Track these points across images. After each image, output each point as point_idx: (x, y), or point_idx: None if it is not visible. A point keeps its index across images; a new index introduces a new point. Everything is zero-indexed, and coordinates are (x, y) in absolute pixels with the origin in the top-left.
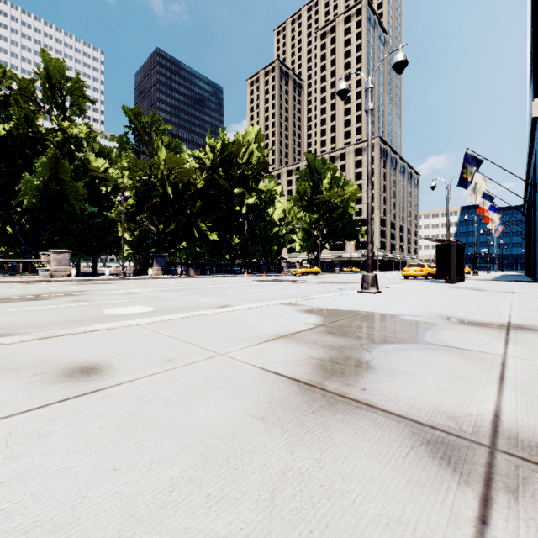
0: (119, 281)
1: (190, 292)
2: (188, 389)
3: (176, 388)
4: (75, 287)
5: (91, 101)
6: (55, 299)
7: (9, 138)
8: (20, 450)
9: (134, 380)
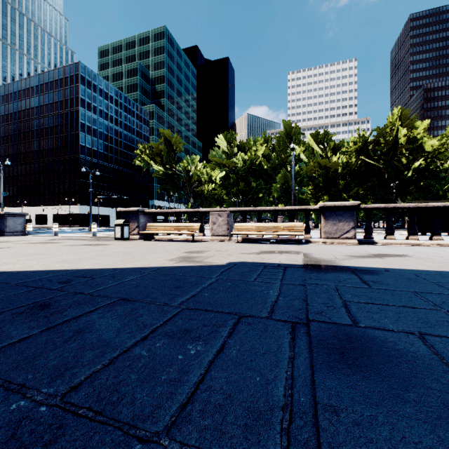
0: None
1: None
2: None
3: None
4: None
5: (303, 134)
6: None
7: (271, 168)
8: None
9: None
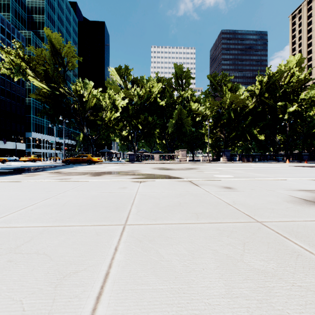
0: (207, 164)
1: (248, 171)
2: (261, 194)
3: (257, 194)
4: (192, 166)
5: (192, 78)
6: (191, 170)
7: (165, 105)
8: (228, 195)
9: (244, 191)
